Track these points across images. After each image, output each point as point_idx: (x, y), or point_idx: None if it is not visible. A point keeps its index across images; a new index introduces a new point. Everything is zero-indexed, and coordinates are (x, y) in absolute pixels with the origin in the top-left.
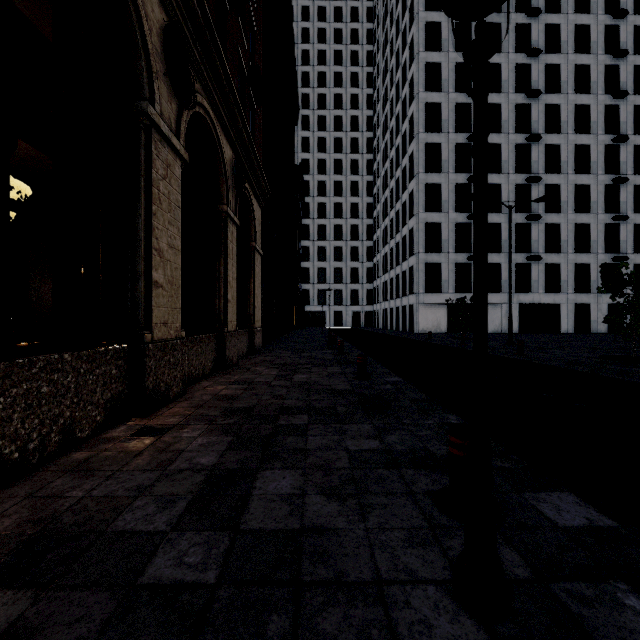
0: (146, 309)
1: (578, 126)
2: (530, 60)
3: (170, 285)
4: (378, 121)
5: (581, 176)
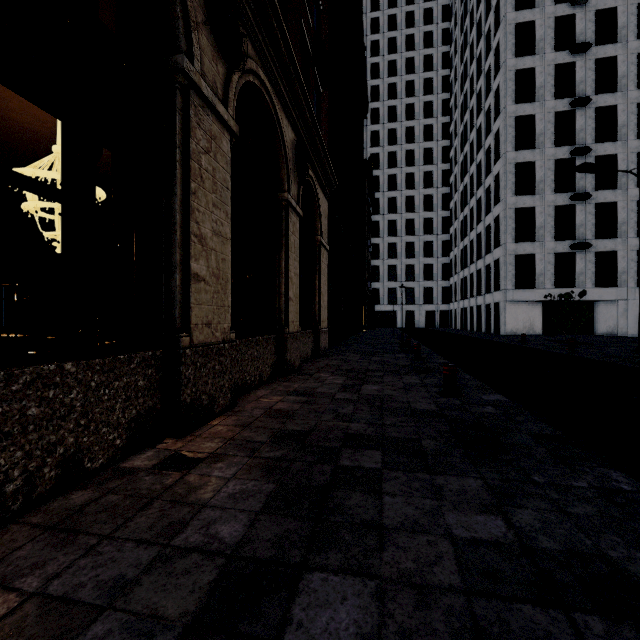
0: (184, 307)
1: None
2: None
3: (215, 279)
4: (455, 103)
5: None
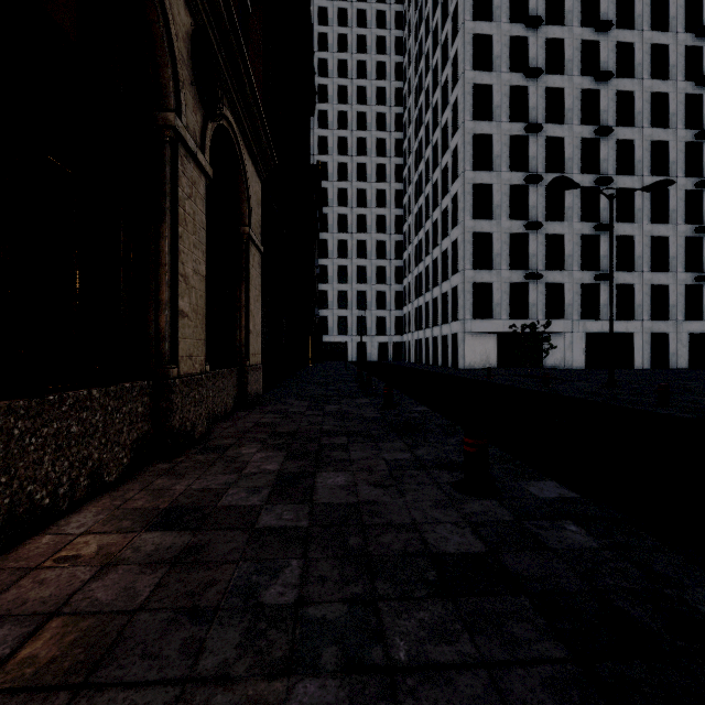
0: None
1: (654, 119)
2: (599, 36)
3: None
4: (409, 118)
5: (658, 179)
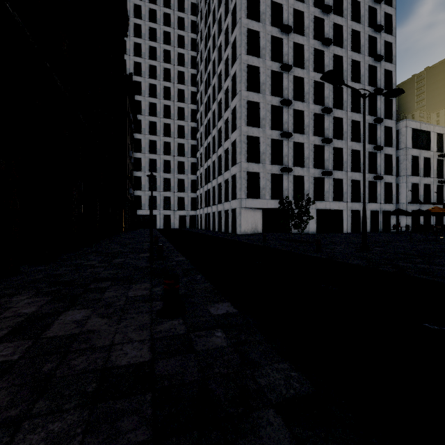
0: None
1: (353, 76)
2: (324, 16)
3: None
4: (201, 58)
5: (355, 114)
